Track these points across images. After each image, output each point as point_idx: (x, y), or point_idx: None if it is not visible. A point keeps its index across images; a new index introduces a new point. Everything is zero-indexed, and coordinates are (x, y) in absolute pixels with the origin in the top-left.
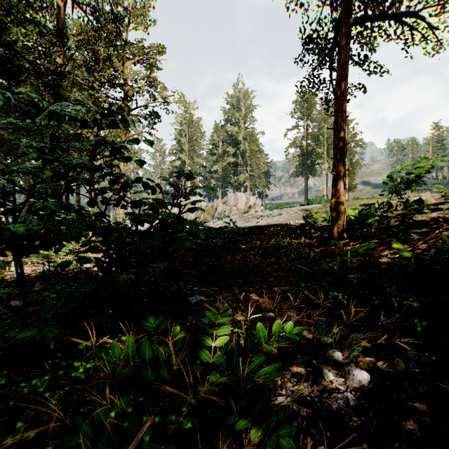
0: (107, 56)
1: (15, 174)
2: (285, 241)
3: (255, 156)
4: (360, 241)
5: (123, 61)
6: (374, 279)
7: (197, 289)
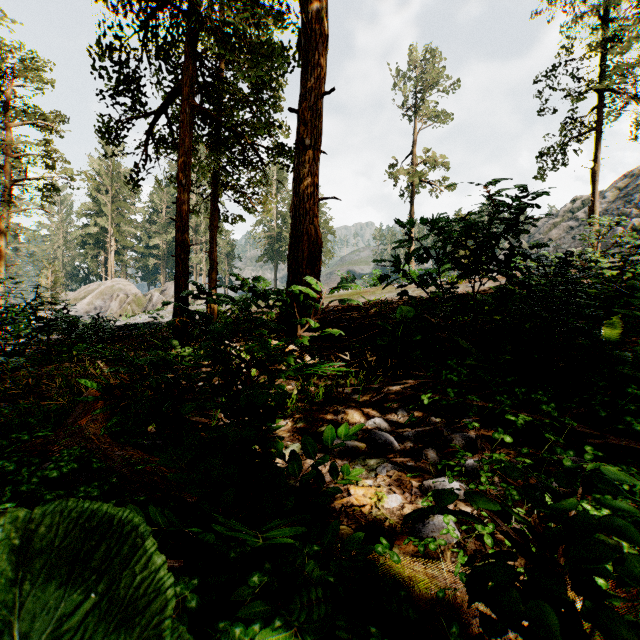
0: None
1: None
2: None
3: None
4: None
5: (7, 120)
6: None
7: None
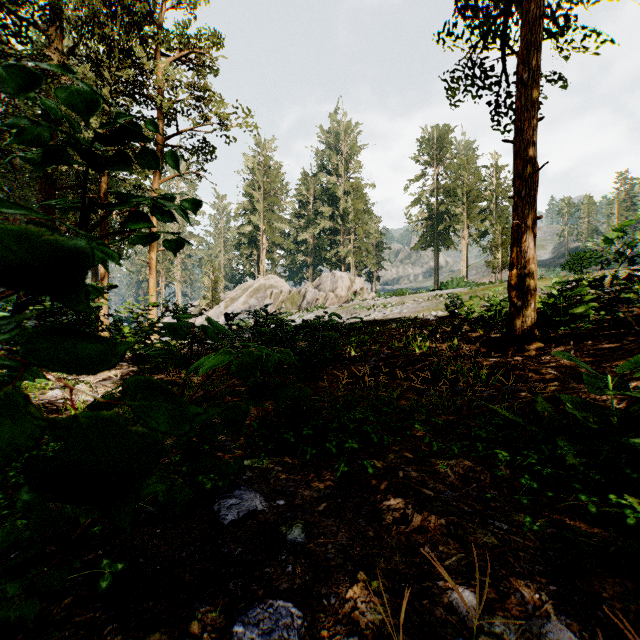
0: (129, 48)
1: None
2: (421, 346)
3: (361, 220)
4: (572, 347)
5: (156, 59)
6: None
7: (250, 464)
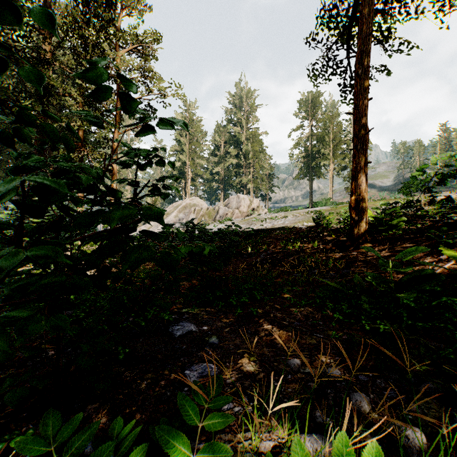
0: (98, 43)
1: (5, 174)
2: (295, 246)
3: (258, 158)
4: (387, 246)
5: (116, 50)
6: (440, 301)
7: (187, 311)
